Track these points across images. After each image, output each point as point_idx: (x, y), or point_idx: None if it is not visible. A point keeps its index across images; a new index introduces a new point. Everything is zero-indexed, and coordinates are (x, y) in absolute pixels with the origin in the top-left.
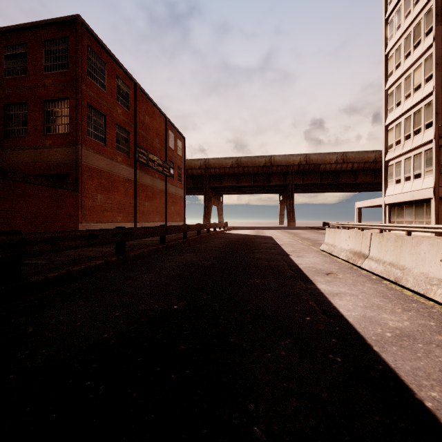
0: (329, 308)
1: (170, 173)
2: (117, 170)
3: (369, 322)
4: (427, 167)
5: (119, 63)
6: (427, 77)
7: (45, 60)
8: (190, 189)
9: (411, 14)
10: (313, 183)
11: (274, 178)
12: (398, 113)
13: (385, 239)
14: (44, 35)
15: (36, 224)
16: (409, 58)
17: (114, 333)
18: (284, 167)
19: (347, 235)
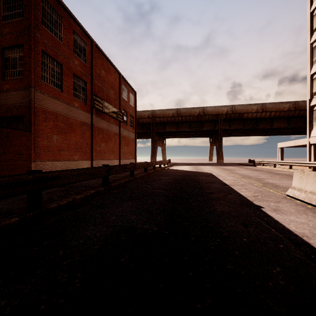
0: None
1: (124, 120)
2: (73, 114)
3: None
4: None
5: (76, 19)
6: None
7: (3, 10)
8: (141, 134)
9: None
10: (238, 128)
11: (206, 125)
12: None
13: None
14: None
15: None
16: None
17: None
18: (214, 116)
19: None
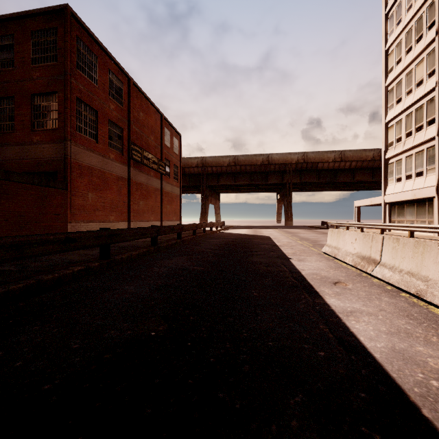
0: (346, 335)
1: (166, 171)
2: (109, 167)
3: (403, 360)
4: (430, 165)
5: (112, 56)
6: (429, 72)
7: (33, 52)
8: (187, 188)
9: (413, 7)
10: (311, 181)
11: (271, 177)
12: (398, 110)
13: (401, 244)
14: (31, 26)
15: (20, 225)
16: (411, 53)
17: (60, 381)
18: (282, 165)
19: (353, 238)
